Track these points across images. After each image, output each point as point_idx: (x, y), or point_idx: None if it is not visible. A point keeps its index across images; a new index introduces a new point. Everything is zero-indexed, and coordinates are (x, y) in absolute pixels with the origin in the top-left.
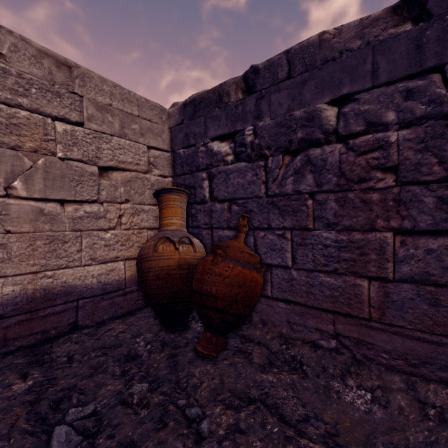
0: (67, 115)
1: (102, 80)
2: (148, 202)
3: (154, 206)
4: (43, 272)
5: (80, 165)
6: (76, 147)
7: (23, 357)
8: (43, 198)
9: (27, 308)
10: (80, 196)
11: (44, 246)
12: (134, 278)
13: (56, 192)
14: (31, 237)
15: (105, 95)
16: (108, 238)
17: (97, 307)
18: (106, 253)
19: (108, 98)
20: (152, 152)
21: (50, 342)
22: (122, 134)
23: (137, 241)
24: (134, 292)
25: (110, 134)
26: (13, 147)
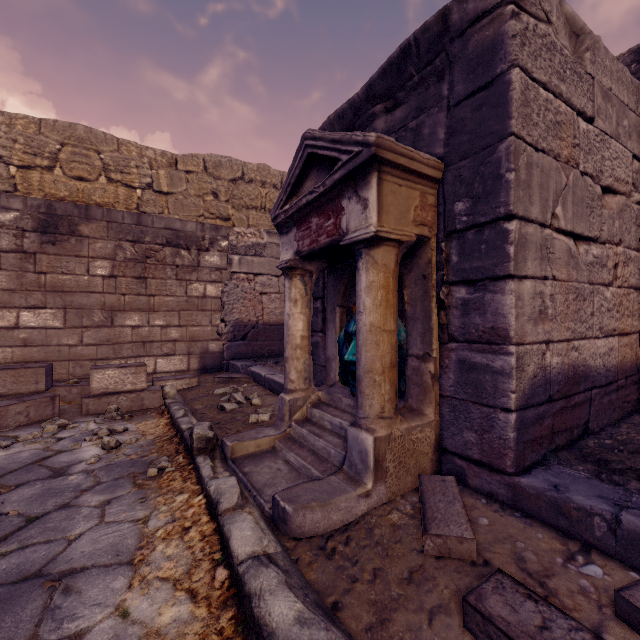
0: (584, 107)
1: (604, 50)
2: (632, 245)
3: (636, 252)
4: (570, 341)
5: (591, 183)
6: (589, 155)
7: (576, 461)
8: (569, 231)
9: (563, 391)
10: (591, 230)
11: (571, 302)
12: (621, 367)
13: (577, 223)
14: (564, 288)
15: (606, 74)
16: (607, 298)
17: (600, 404)
18: (607, 322)
19: (608, 78)
20: (633, 163)
21: (577, 447)
22: (616, 134)
23: (625, 307)
24: (622, 388)
25: (609, 135)
26: (554, 155)
